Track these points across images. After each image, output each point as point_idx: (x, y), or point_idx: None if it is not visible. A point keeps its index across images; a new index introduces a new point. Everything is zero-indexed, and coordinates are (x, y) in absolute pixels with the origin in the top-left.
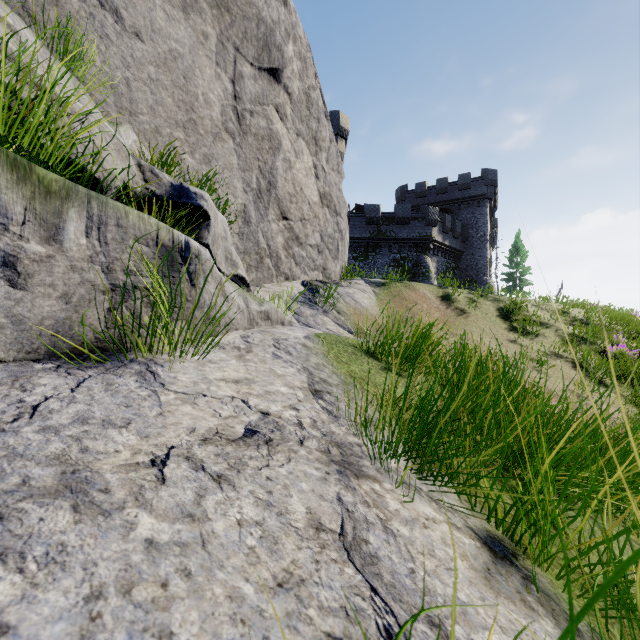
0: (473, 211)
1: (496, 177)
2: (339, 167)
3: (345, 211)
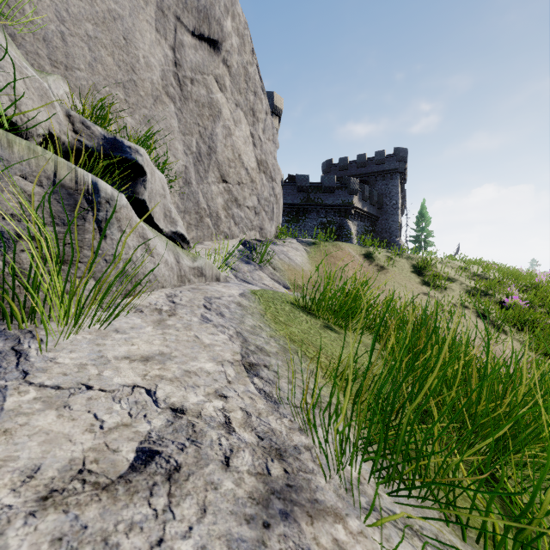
0: (387, 183)
1: (406, 154)
2: (274, 137)
3: (279, 178)
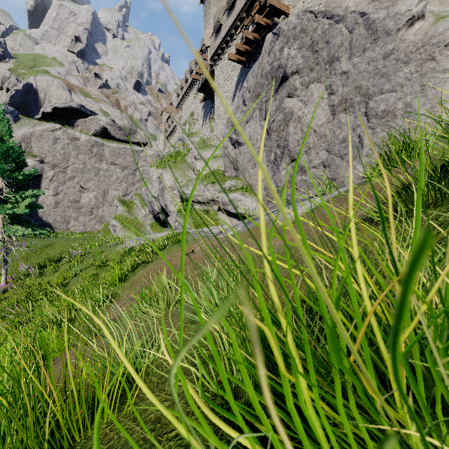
0: None
1: None
2: (378, 31)
3: (416, 62)
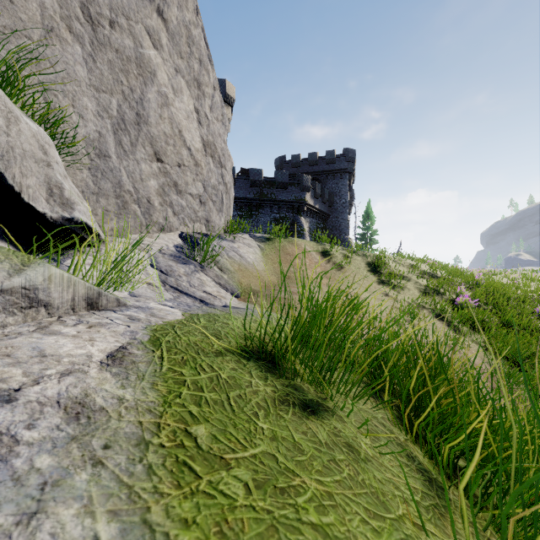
0: (337, 182)
1: (354, 155)
2: (224, 118)
3: (230, 165)
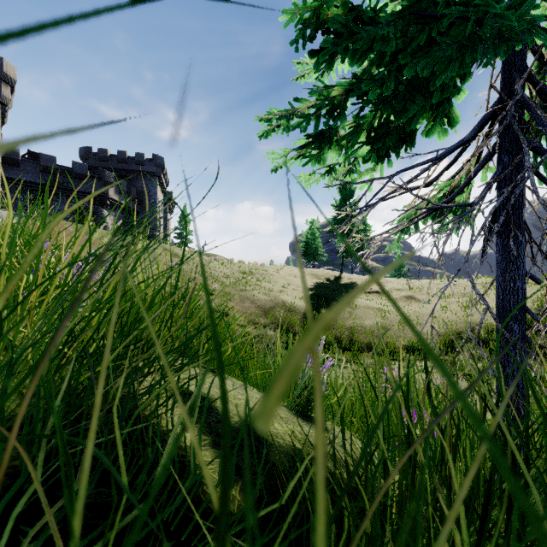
0: (147, 183)
1: (163, 162)
2: None
3: None
